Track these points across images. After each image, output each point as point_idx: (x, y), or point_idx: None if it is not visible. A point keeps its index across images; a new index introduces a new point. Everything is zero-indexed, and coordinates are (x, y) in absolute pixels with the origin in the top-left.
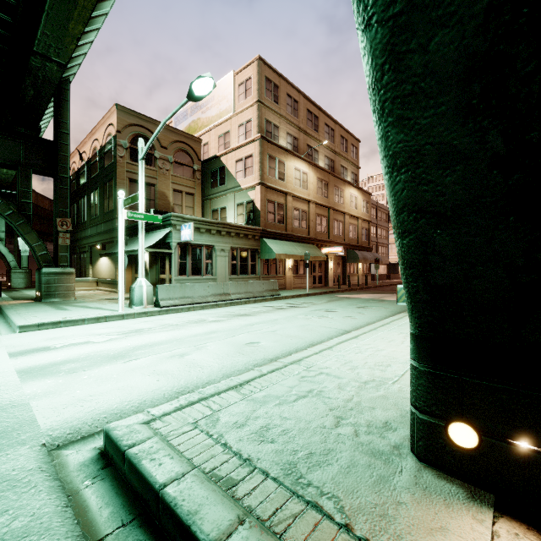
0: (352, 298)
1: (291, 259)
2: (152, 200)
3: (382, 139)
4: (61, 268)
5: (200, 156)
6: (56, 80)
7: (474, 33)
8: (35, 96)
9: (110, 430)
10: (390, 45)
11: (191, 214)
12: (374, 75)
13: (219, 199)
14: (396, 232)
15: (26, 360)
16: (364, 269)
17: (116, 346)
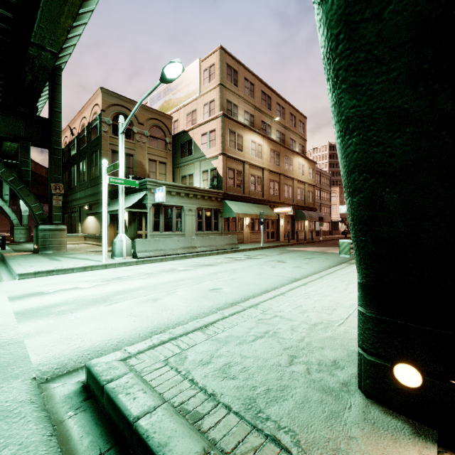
0: (300, 251)
1: (248, 218)
2: (131, 168)
3: (335, 106)
4: (54, 225)
5: (171, 131)
6: (50, 67)
7: None
8: (33, 81)
9: (91, 366)
10: (345, 15)
11: (164, 180)
12: (329, 45)
13: (187, 167)
14: (347, 191)
15: (23, 303)
16: (310, 226)
17: (99, 291)
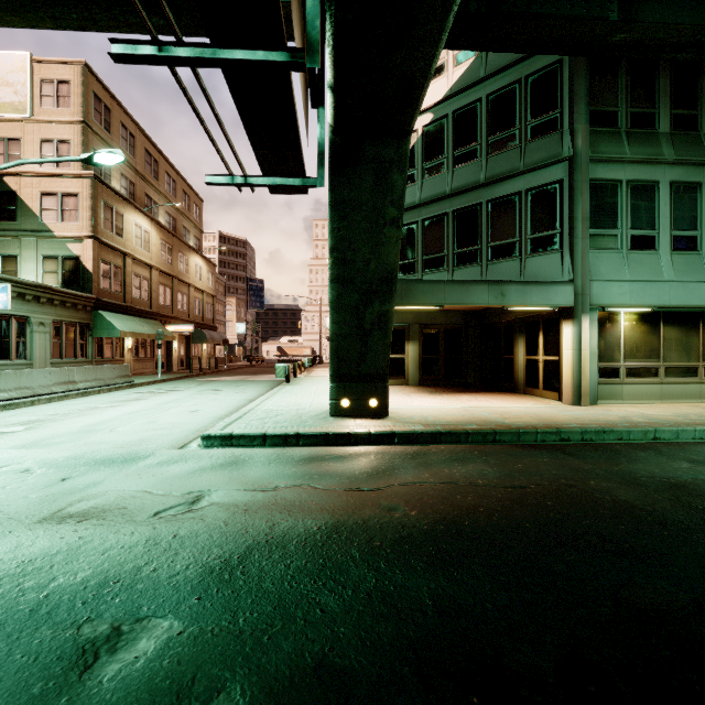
0: (220, 381)
1: (131, 338)
2: None
3: (331, 314)
4: None
5: None
6: None
7: (354, 301)
8: None
9: (210, 434)
10: (338, 296)
11: None
12: (333, 300)
13: None
14: (331, 340)
15: None
16: (209, 350)
17: (57, 429)
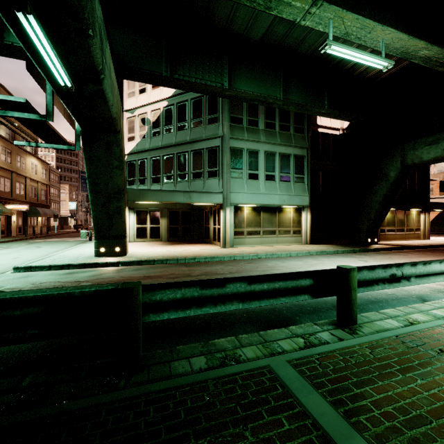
0: (46, 241)
1: None
2: None
3: (91, 207)
4: None
5: None
6: None
7: (102, 201)
8: None
9: (18, 266)
10: (93, 199)
11: None
12: (91, 200)
13: None
14: (93, 219)
15: None
16: (43, 221)
17: None
